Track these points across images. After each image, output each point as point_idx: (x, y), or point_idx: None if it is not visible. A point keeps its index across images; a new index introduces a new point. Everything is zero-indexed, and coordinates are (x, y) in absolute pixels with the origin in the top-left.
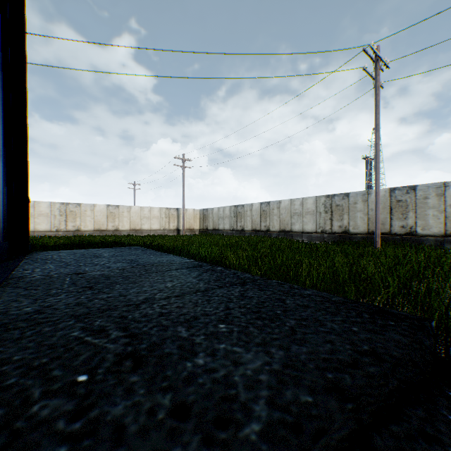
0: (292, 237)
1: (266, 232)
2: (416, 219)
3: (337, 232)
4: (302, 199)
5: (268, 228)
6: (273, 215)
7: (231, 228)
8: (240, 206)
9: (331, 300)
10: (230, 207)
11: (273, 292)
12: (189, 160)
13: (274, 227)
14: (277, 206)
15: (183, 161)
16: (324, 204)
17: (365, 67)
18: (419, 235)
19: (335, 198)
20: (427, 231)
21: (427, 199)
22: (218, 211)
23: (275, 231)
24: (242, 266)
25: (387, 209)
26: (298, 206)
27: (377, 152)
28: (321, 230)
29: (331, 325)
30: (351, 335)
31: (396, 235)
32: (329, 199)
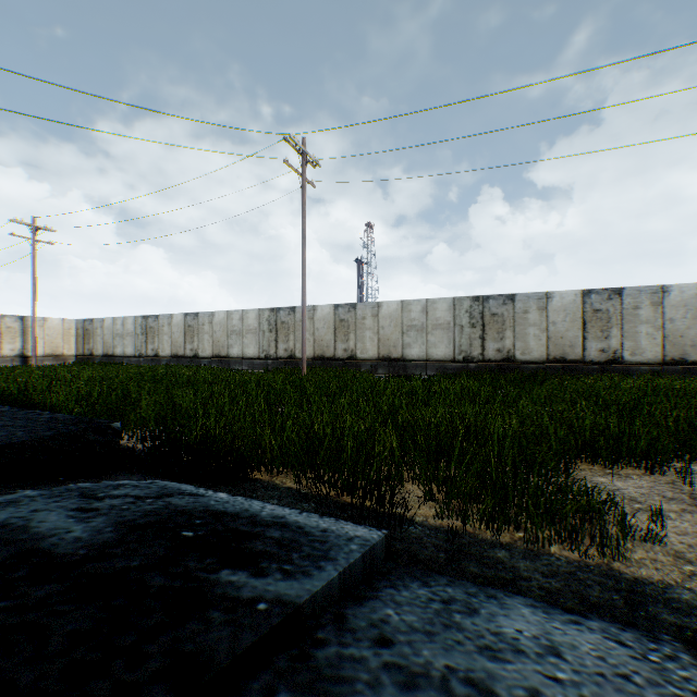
0: (229, 365)
1: (194, 358)
2: (357, 341)
3: (283, 357)
4: (242, 311)
5: (196, 353)
6: (204, 334)
7: (137, 353)
8: (153, 318)
9: (57, 419)
10: (136, 318)
11: (2, 419)
12: (48, 229)
13: (205, 352)
14: (209, 320)
15: (34, 230)
16: (268, 320)
17: (287, 159)
18: (359, 359)
19: (281, 313)
20: (365, 355)
21: (365, 319)
22: (115, 325)
23: (206, 357)
24: (64, 404)
25: (332, 329)
26: (237, 322)
27: (304, 262)
28: (265, 354)
29: (2, 434)
30: (5, 437)
31: (340, 359)
32: (274, 313)
